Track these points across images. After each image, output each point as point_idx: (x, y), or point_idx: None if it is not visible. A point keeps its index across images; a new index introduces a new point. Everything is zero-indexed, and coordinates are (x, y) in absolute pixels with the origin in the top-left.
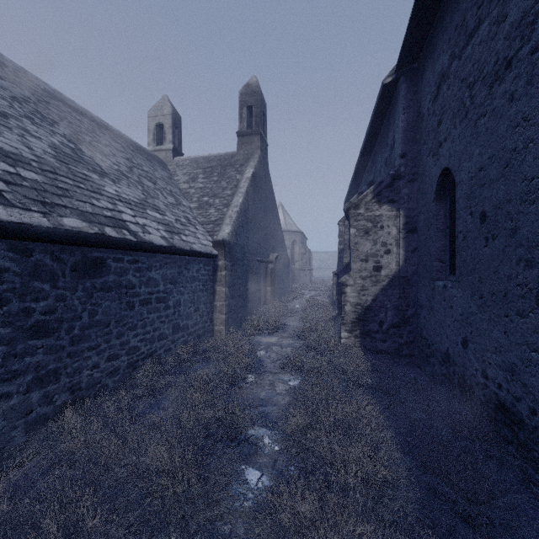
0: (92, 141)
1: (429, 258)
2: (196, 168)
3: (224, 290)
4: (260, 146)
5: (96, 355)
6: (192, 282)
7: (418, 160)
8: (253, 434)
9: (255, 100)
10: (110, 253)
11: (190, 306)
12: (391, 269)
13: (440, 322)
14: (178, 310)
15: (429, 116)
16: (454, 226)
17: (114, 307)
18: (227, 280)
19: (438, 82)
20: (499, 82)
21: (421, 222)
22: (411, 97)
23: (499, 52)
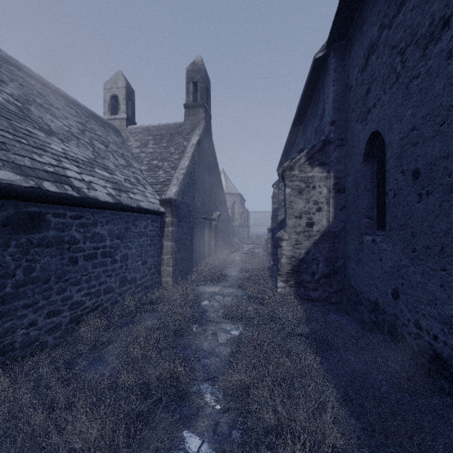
0: (43, 103)
1: (358, 214)
2: (147, 135)
3: (171, 244)
4: (205, 117)
5: (33, 313)
6: (140, 237)
7: (347, 127)
8: (195, 393)
9: (200, 77)
10: (50, 208)
11: (138, 260)
12: (322, 225)
13: (369, 273)
14: (125, 264)
15: (357, 86)
16: (382, 186)
17: (54, 263)
18: (174, 236)
19: (367, 53)
20: (435, 43)
21: (349, 183)
22: (340, 70)
23: (435, 13)
